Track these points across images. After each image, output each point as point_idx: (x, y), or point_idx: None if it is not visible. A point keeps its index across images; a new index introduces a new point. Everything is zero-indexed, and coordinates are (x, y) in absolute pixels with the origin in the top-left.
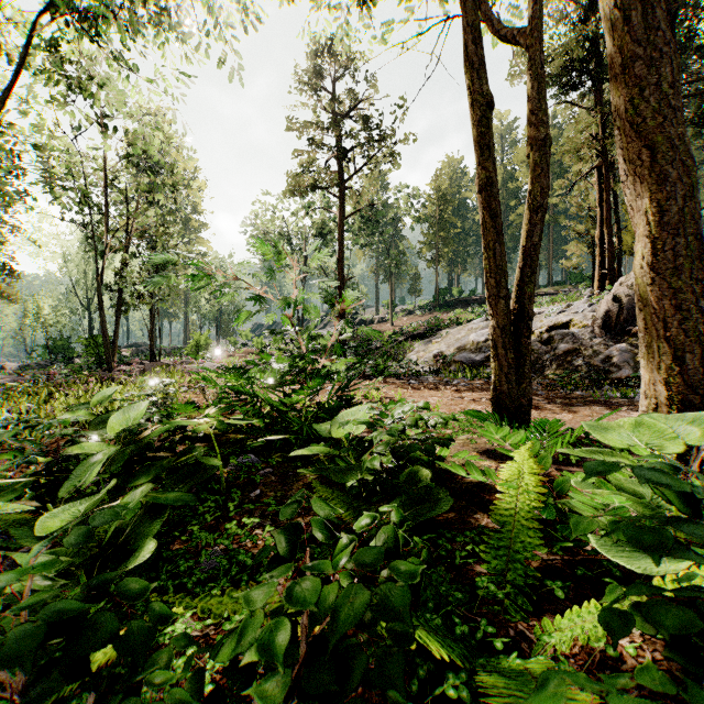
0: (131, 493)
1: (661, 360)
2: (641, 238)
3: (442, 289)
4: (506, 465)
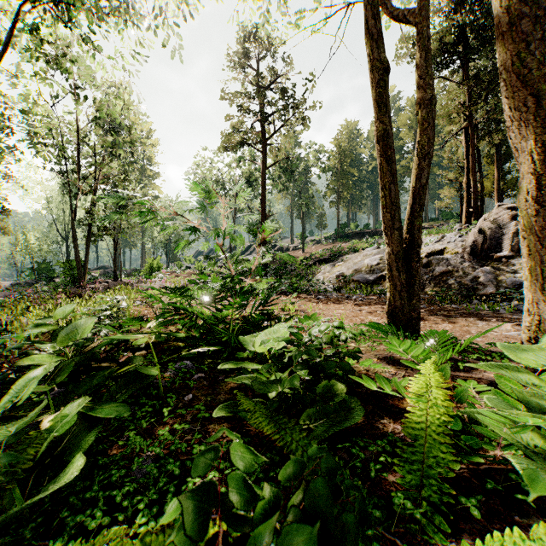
0: (69, 405)
1: (544, 282)
2: (525, 175)
3: (342, 224)
4: (412, 378)
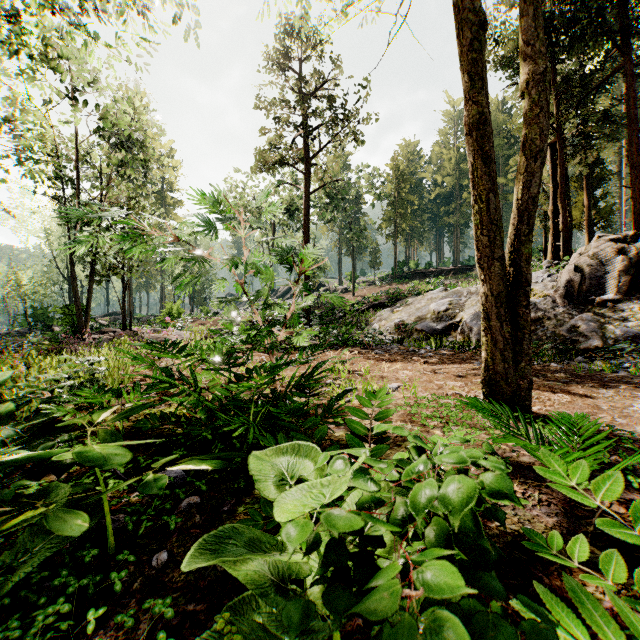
0: None
1: None
2: None
3: (400, 262)
4: None
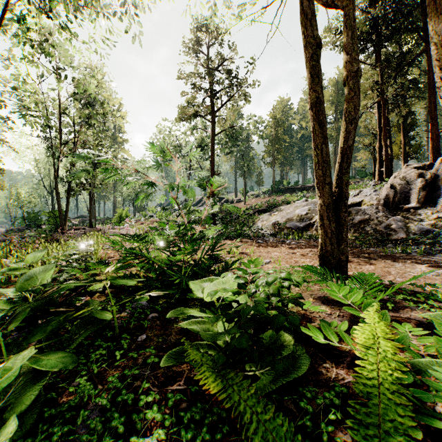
0: (14, 357)
1: None
2: None
3: (277, 181)
4: (358, 328)
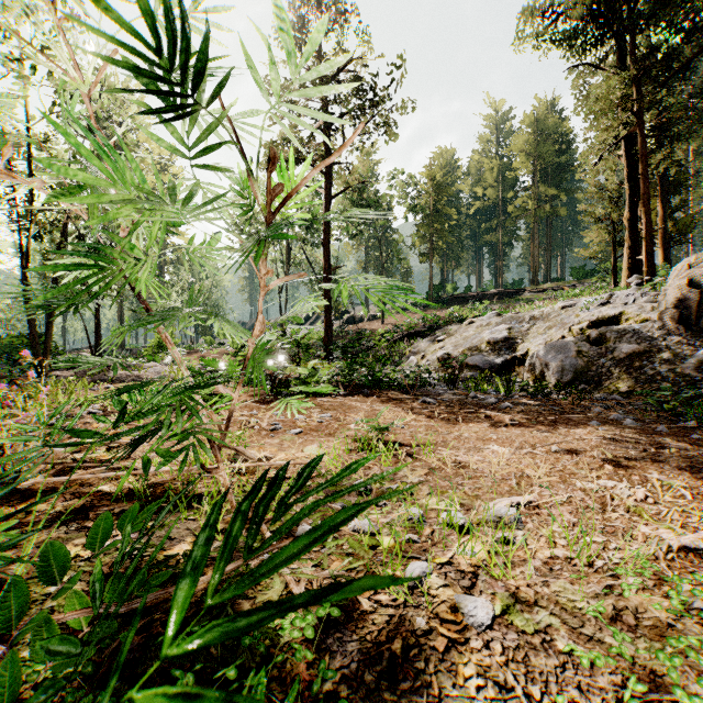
0: None
1: None
2: None
3: (436, 285)
4: None
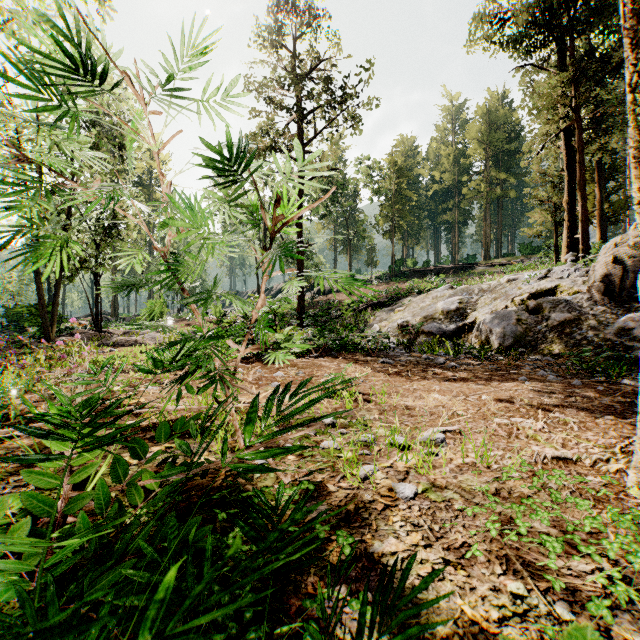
0: None
1: None
2: None
3: (398, 260)
4: None
